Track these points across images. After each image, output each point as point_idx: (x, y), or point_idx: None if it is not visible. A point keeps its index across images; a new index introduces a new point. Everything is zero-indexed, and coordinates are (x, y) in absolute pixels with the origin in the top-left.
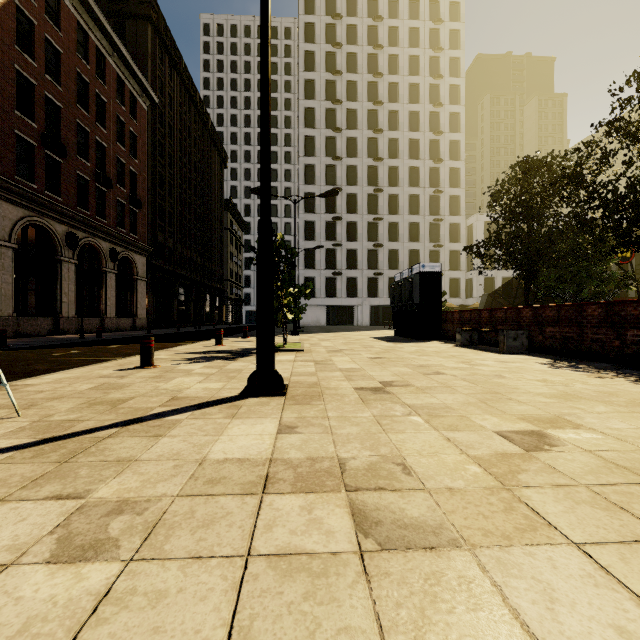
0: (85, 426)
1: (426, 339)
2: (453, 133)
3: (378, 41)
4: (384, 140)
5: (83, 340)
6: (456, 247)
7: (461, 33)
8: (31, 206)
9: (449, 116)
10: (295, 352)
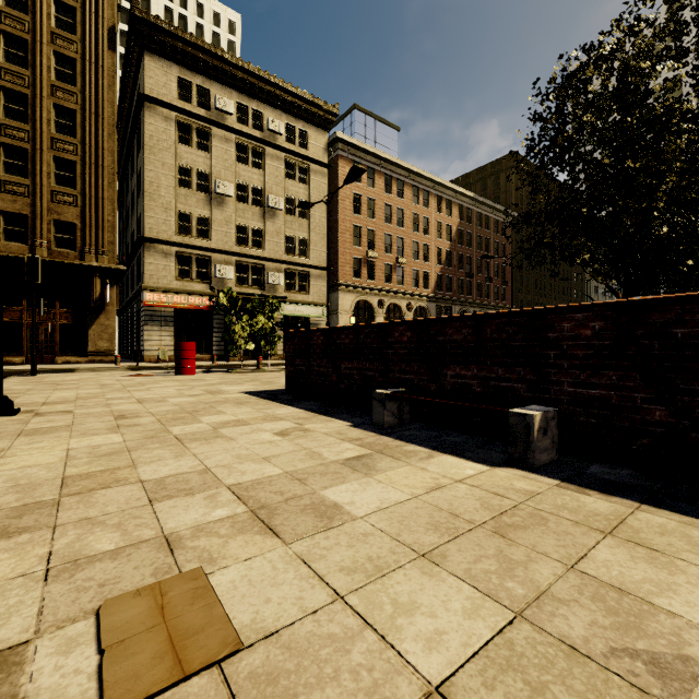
0: None
1: None
2: None
3: None
4: None
5: None
6: None
7: None
8: (462, 304)
9: None
10: None
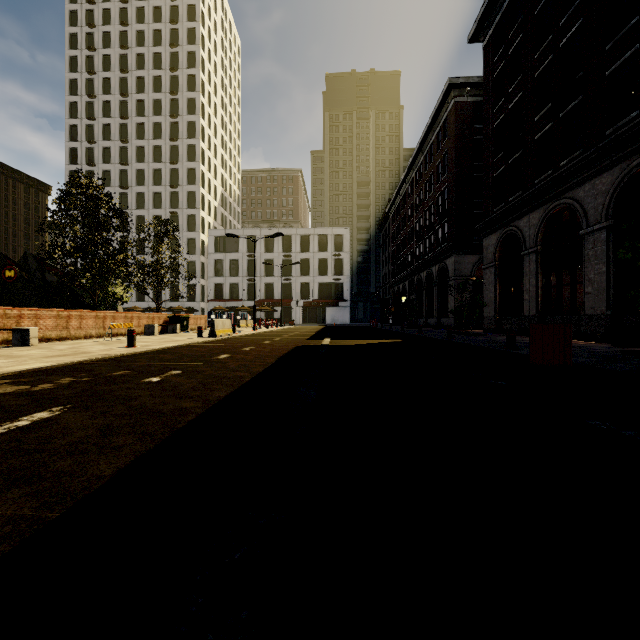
0: None
1: None
2: (190, 162)
3: (128, 90)
4: (133, 171)
5: None
6: (193, 258)
7: (197, 77)
8: None
9: (188, 148)
10: None
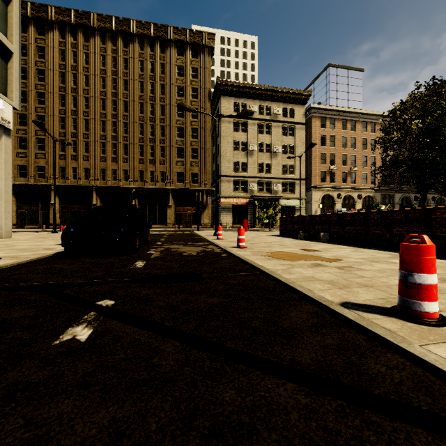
0: None
1: None
2: None
3: None
4: None
5: None
6: None
7: None
8: (403, 192)
9: None
10: None
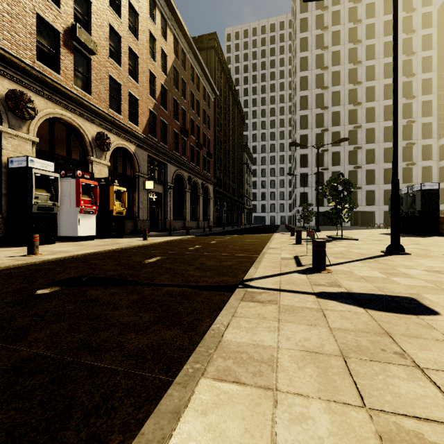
0: (356, 258)
1: (426, 235)
2: (425, 73)
3: (357, 17)
4: (362, 89)
5: (209, 232)
6: (428, 164)
7: None
8: (178, 165)
9: (421, 60)
10: (353, 240)
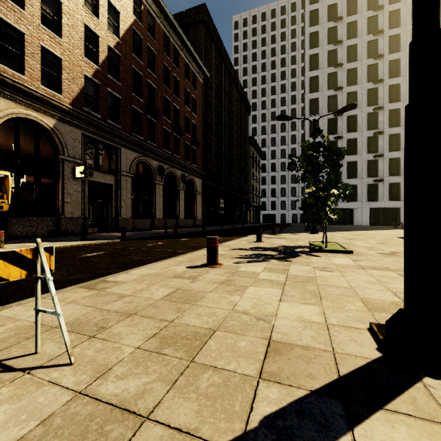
0: None
1: None
2: None
3: None
4: (384, 63)
5: (166, 234)
6: None
7: None
8: (140, 150)
9: None
10: (342, 253)
